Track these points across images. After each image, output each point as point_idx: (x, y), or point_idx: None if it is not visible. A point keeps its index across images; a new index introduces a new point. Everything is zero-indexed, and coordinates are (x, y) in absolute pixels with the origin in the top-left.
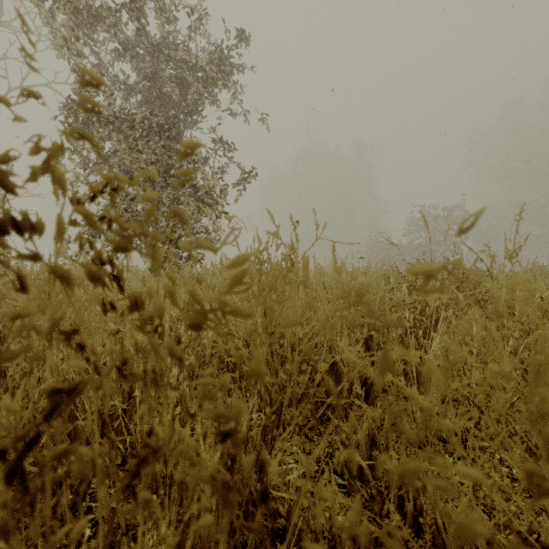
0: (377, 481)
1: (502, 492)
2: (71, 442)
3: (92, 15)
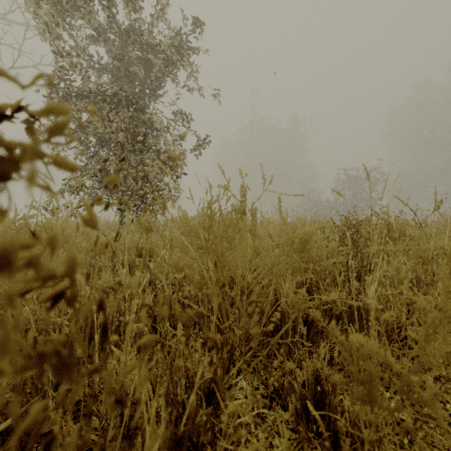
0: (330, 433)
1: (439, 429)
2: (34, 381)
3: (70, 6)
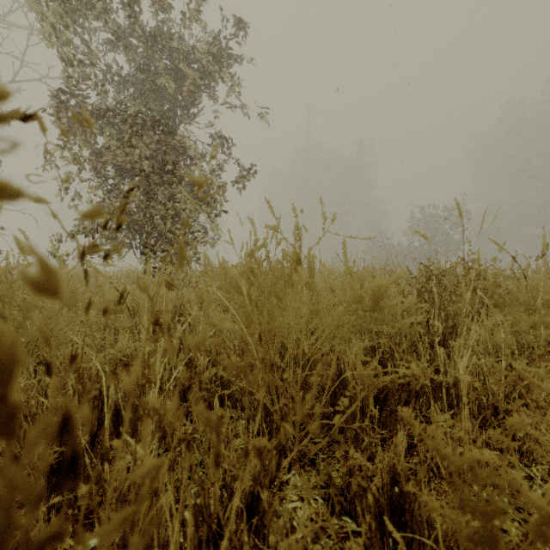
0: None
1: None
2: None
3: (83, 4)
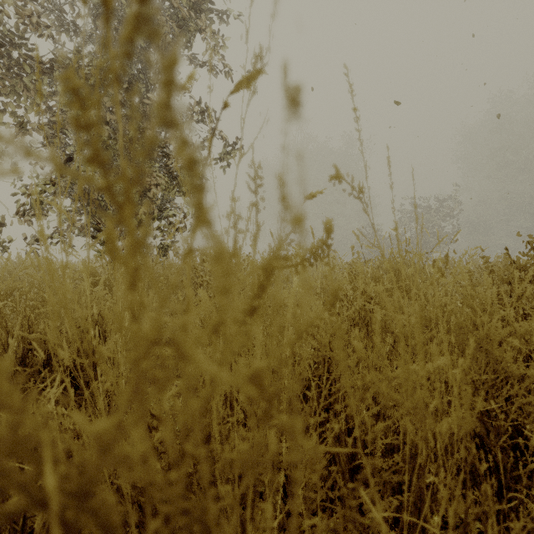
0: None
1: None
2: None
3: None
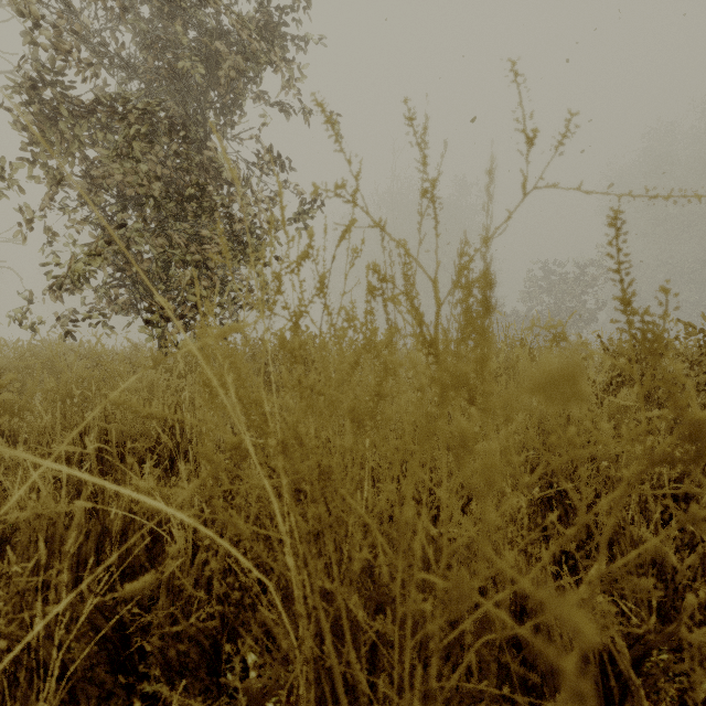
0: None
1: None
2: None
3: None
